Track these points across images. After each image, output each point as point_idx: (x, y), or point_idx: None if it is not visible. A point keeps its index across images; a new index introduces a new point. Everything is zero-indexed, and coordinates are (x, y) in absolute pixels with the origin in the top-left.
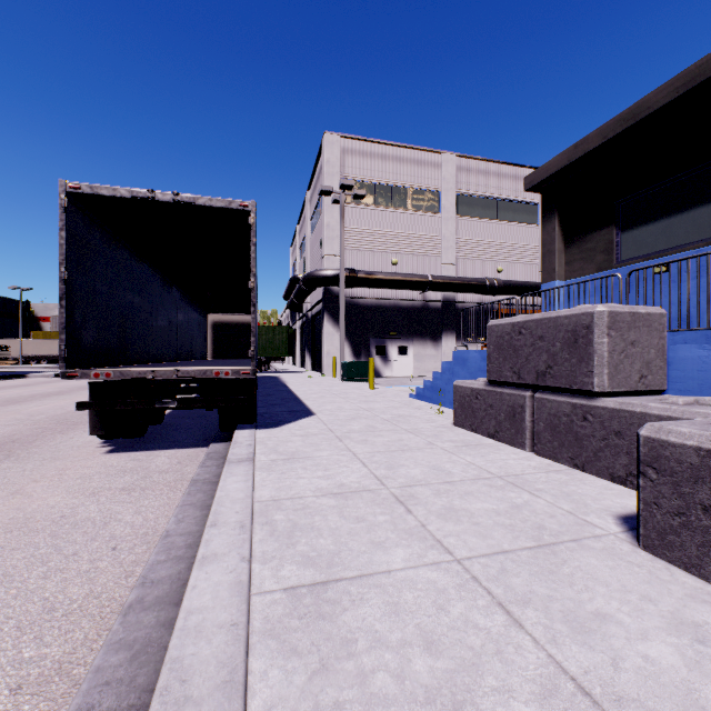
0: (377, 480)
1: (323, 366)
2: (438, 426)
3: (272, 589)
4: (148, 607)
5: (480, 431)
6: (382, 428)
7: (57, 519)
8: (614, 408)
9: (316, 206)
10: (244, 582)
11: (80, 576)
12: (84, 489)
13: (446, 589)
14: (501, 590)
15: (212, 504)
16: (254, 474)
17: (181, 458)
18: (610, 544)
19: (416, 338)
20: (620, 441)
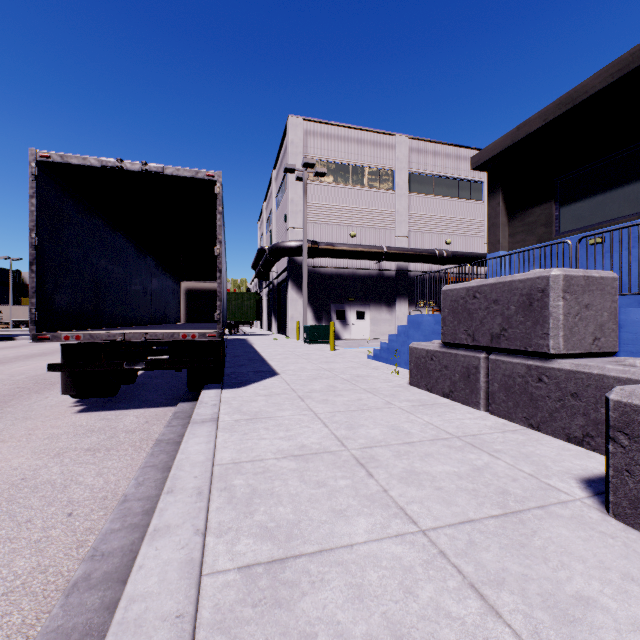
0: (337, 441)
1: (288, 329)
2: (394, 385)
3: (226, 568)
4: (94, 585)
5: (435, 391)
6: (342, 387)
7: (17, 482)
8: (571, 369)
9: (281, 183)
10: (196, 560)
11: (30, 546)
12: (50, 449)
13: (412, 567)
14: (472, 568)
15: (172, 468)
16: (217, 435)
17: (149, 417)
18: (578, 512)
19: (372, 304)
20: (576, 402)
